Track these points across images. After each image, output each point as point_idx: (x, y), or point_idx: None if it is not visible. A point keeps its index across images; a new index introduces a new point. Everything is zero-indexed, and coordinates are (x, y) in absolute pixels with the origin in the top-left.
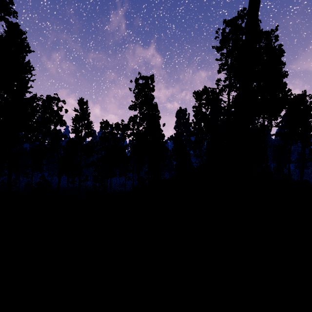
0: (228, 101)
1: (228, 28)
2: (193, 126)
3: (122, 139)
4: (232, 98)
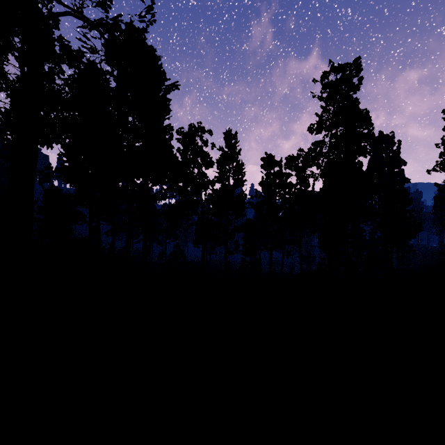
0: None
1: None
2: (443, 152)
3: (294, 185)
4: None
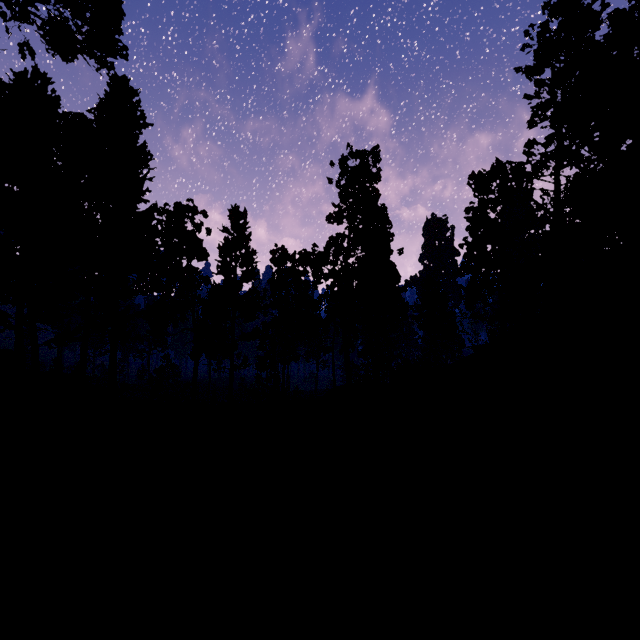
0: (557, 189)
1: (557, 19)
2: (466, 253)
3: (313, 283)
4: (567, 183)
